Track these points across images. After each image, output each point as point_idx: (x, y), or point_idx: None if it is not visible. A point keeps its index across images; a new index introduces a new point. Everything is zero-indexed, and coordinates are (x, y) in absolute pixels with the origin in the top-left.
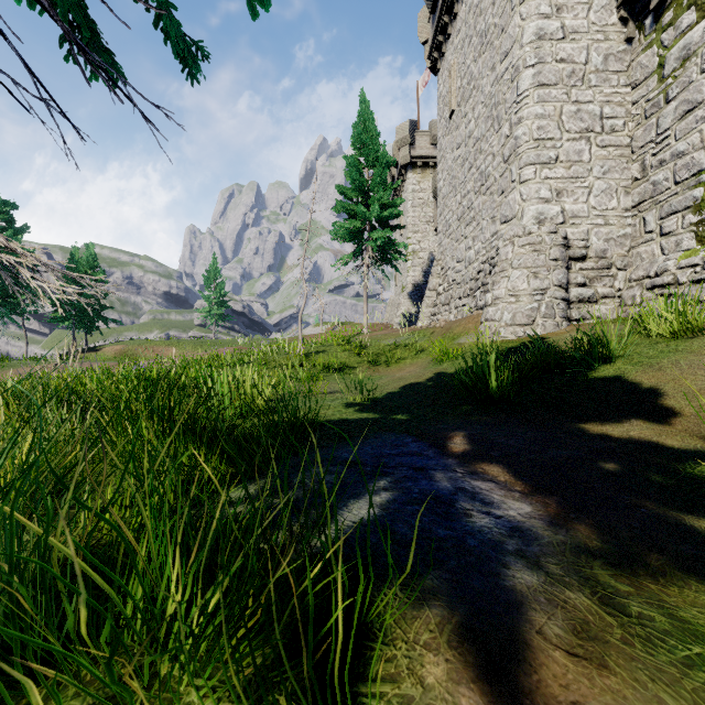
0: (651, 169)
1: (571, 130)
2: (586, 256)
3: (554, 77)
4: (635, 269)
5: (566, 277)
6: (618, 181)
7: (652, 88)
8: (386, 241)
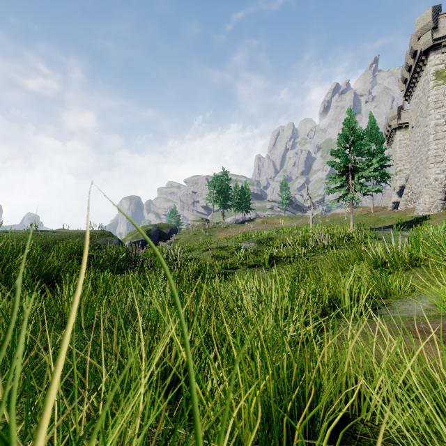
0: None
1: None
2: None
3: (441, 136)
4: None
5: (444, 197)
6: None
7: None
8: (382, 174)
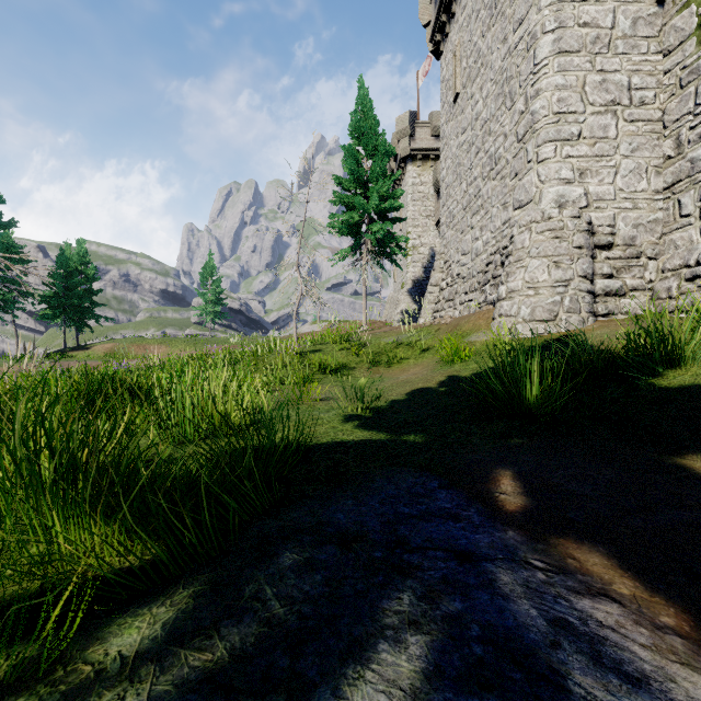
0: (688, 144)
1: (595, 103)
2: (612, 243)
3: (577, 43)
4: (668, 258)
5: (592, 266)
6: (648, 159)
7: (690, 53)
8: (385, 235)
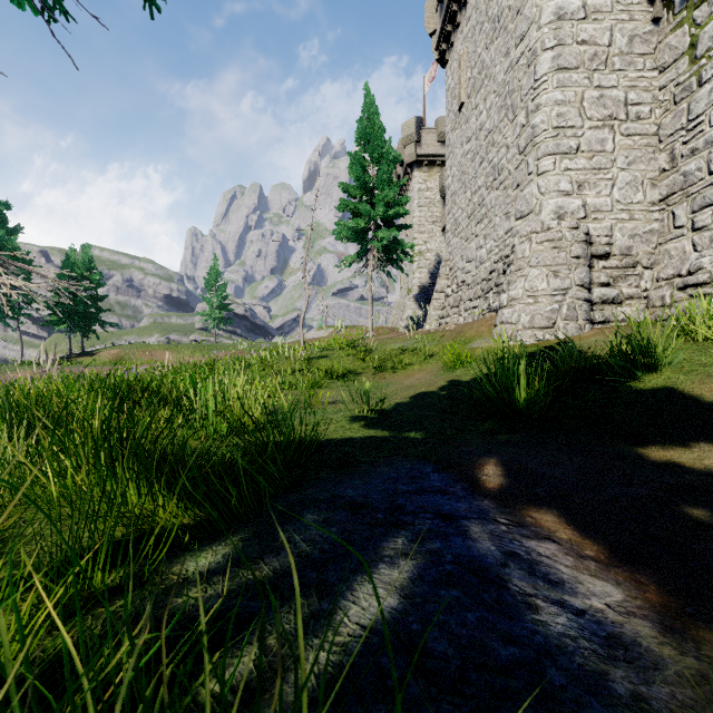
0: (681, 158)
1: (593, 117)
2: (610, 253)
3: (575, 60)
4: (663, 267)
5: (589, 276)
6: (644, 172)
7: (683, 71)
8: (391, 241)
